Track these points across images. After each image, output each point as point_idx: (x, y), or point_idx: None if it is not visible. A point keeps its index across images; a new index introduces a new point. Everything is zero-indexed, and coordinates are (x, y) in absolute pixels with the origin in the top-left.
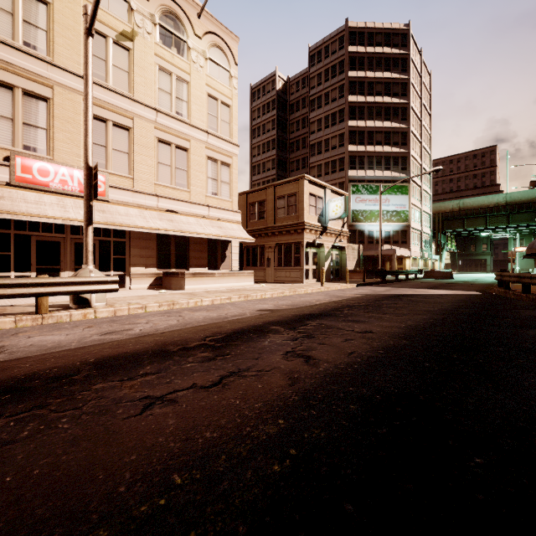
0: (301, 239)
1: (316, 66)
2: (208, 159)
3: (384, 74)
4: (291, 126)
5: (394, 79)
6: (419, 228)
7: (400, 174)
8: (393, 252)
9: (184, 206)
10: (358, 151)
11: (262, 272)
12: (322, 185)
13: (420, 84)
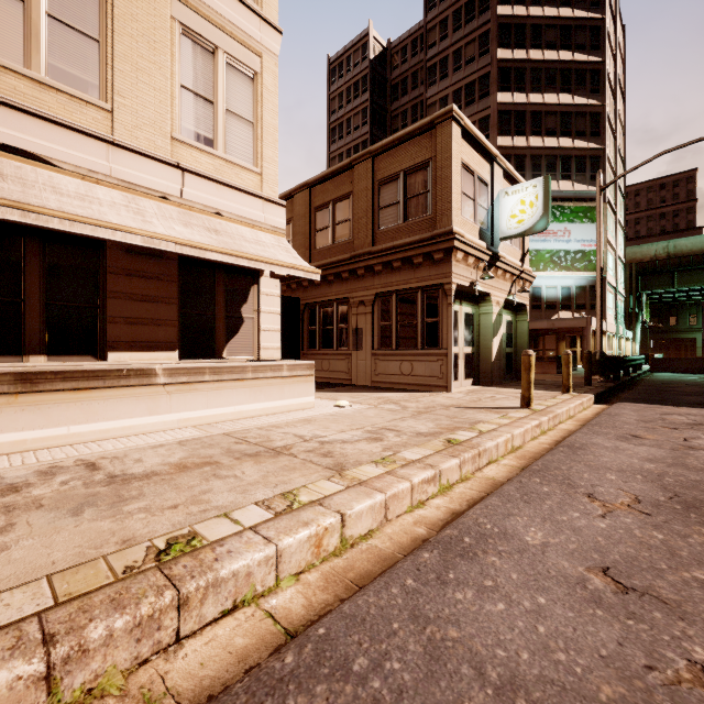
0: (444, 278)
1: (437, 8)
2: (184, 34)
3: (561, 12)
4: (394, 121)
5: (578, 21)
6: (614, 283)
7: (589, 187)
8: (586, 323)
9: (82, 148)
10: (514, 146)
11: (343, 362)
12: (487, 150)
13: (614, 39)
